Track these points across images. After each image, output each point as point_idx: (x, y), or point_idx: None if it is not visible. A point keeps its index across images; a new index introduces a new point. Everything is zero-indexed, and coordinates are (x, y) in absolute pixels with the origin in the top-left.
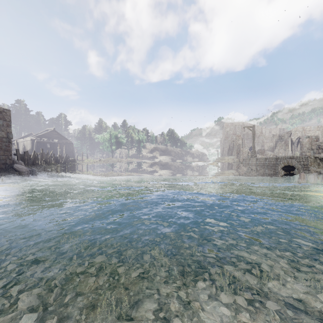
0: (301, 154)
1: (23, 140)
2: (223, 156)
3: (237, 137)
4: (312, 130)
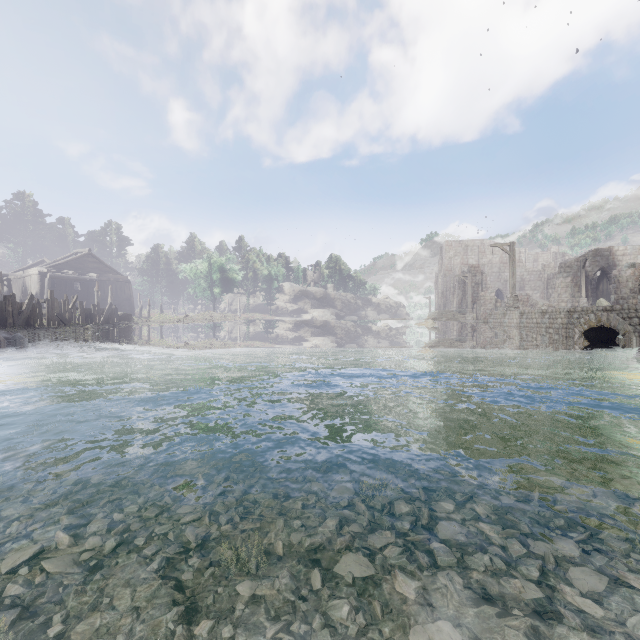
0: (616, 303)
1: (23, 273)
2: (442, 308)
3: (472, 268)
4: (629, 255)
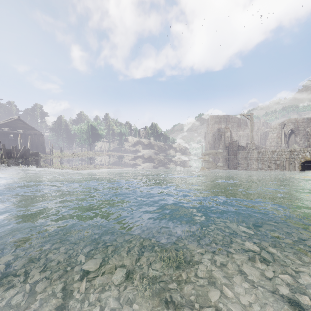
0: (309, 146)
1: None
2: (208, 149)
3: (225, 129)
4: (305, 122)
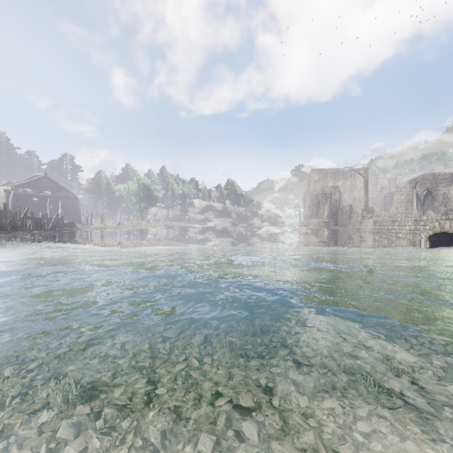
0: (446, 214)
1: None
2: (309, 218)
3: (332, 188)
4: (447, 179)
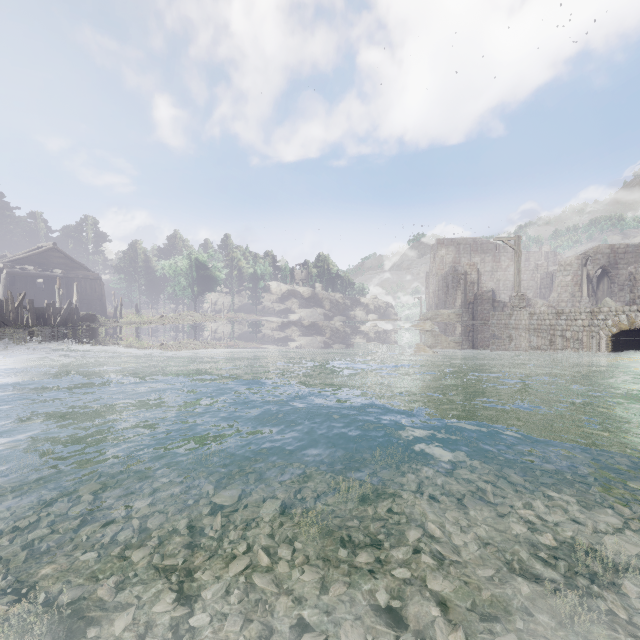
0: (632, 303)
1: None
2: (433, 308)
3: (467, 266)
4: (631, 253)
